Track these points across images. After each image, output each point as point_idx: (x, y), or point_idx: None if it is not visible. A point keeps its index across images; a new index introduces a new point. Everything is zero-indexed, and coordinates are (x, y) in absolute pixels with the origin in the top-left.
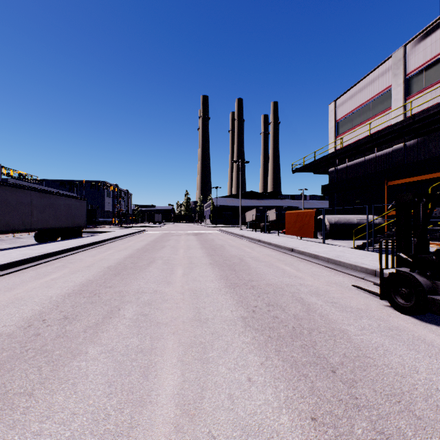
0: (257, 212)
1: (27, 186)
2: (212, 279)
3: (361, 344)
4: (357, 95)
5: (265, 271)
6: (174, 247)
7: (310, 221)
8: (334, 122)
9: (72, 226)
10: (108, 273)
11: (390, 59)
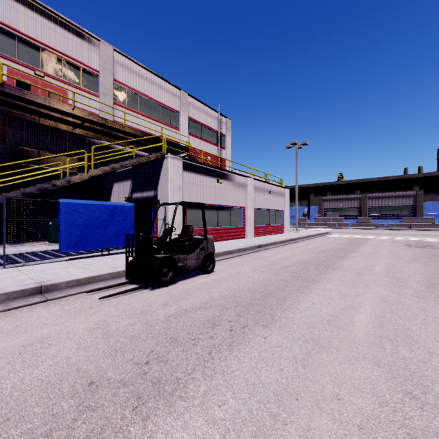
0: None
1: None
2: None
3: (232, 291)
4: None
5: None
6: None
7: None
8: None
9: None
10: None
11: None
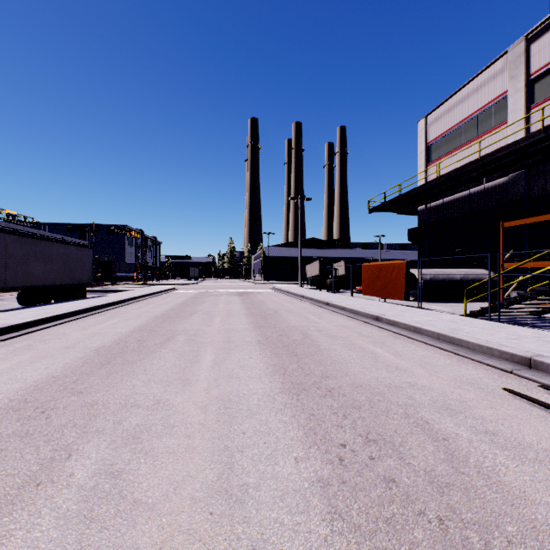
0: (321, 265)
1: (24, 231)
2: (260, 374)
3: None
4: (457, 108)
5: (345, 357)
6: (209, 313)
7: (399, 276)
8: (425, 144)
9: (70, 283)
10: (91, 361)
11: (504, 56)
